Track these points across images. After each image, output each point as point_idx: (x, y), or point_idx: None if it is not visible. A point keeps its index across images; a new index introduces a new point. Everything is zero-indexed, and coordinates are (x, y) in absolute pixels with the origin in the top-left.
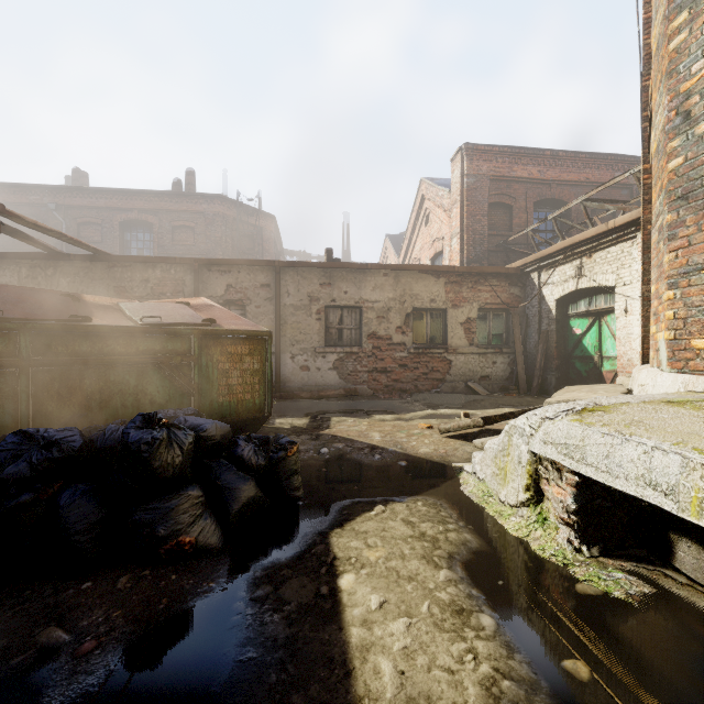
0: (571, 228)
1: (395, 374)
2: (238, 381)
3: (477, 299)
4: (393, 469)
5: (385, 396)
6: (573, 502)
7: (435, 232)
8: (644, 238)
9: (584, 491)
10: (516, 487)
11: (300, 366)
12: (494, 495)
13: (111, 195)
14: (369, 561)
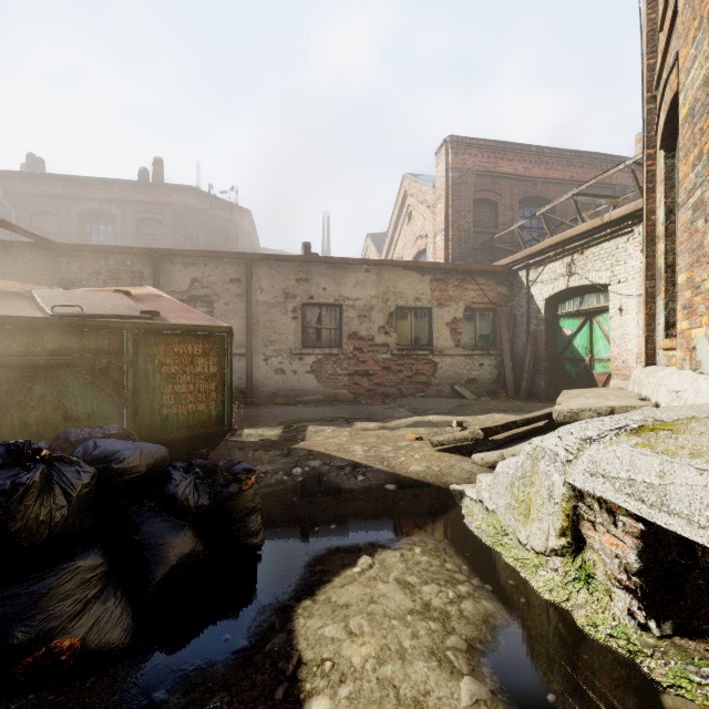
0: (558, 225)
1: (378, 377)
2: (188, 388)
3: (464, 298)
4: (379, 495)
5: (367, 401)
6: (637, 559)
7: (418, 230)
8: (647, 229)
9: (652, 543)
10: (545, 529)
11: (275, 369)
12: (510, 534)
13: (68, 182)
14: (351, 667)
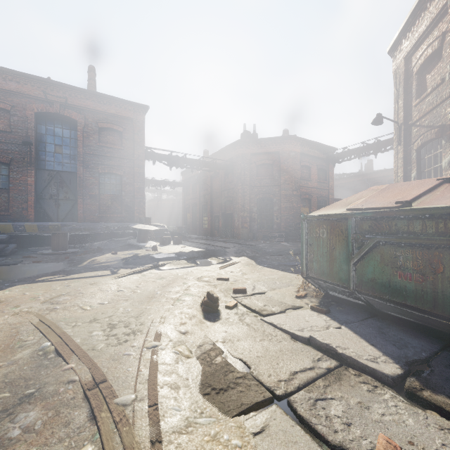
0: None
1: None
2: None
3: None
4: None
5: None
6: None
7: None
8: None
9: None
10: None
11: None
12: None
13: (384, 172)
14: None
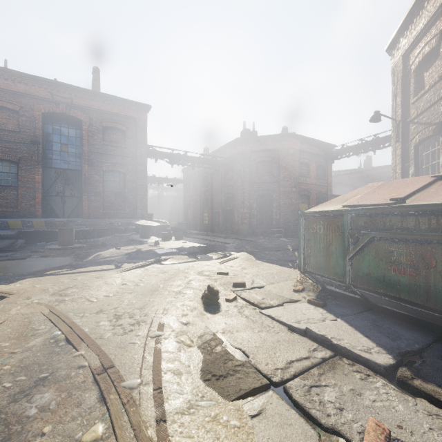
0: None
1: None
2: None
3: None
4: None
5: None
6: None
7: None
8: None
9: None
10: None
11: None
12: None
13: (384, 168)
14: None
